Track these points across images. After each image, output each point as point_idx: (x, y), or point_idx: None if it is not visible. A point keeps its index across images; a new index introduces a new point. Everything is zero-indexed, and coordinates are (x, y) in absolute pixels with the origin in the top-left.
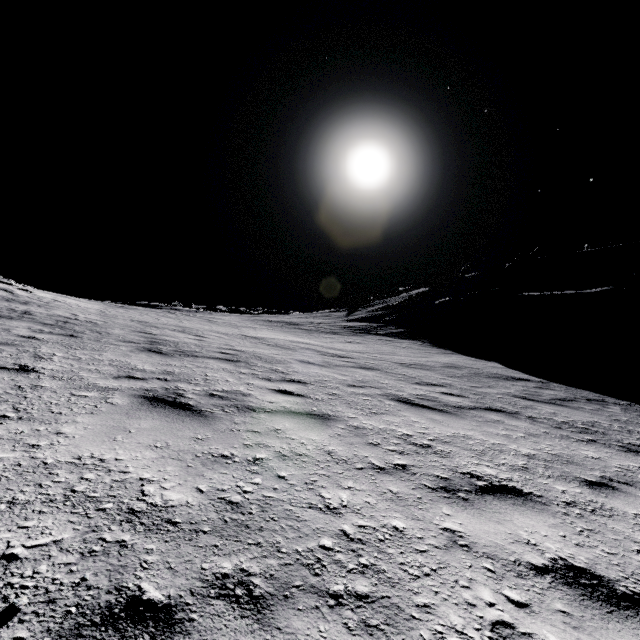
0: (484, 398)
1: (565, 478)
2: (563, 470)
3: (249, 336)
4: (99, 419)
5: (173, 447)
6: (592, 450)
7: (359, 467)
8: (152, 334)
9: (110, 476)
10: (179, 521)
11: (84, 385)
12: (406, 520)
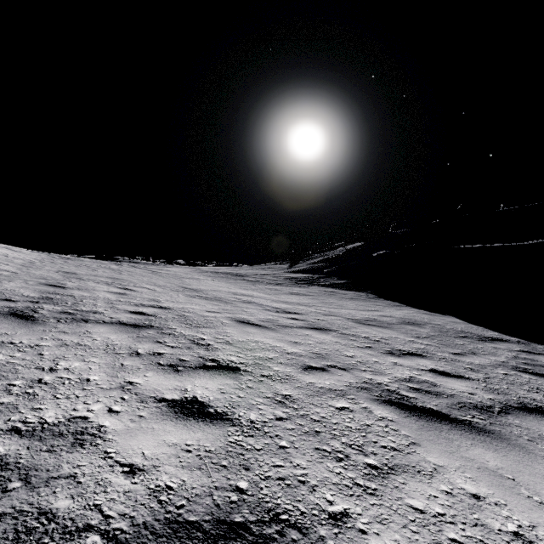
0: (490, 378)
1: None
2: None
3: (189, 288)
4: None
5: None
6: None
7: None
8: (61, 287)
9: None
10: None
11: None
12: None
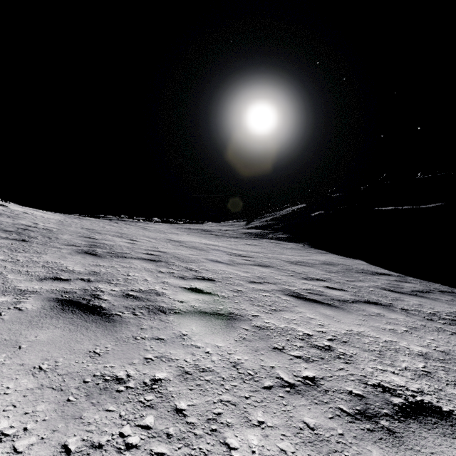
0: (360, 291)
1: None
2: None
3: (172, 240)
4: None
5: (61, 368)
6: None
7: (267, 385)
8: (94, 239)
9: None
10: None
11: (3, 288)
12: None
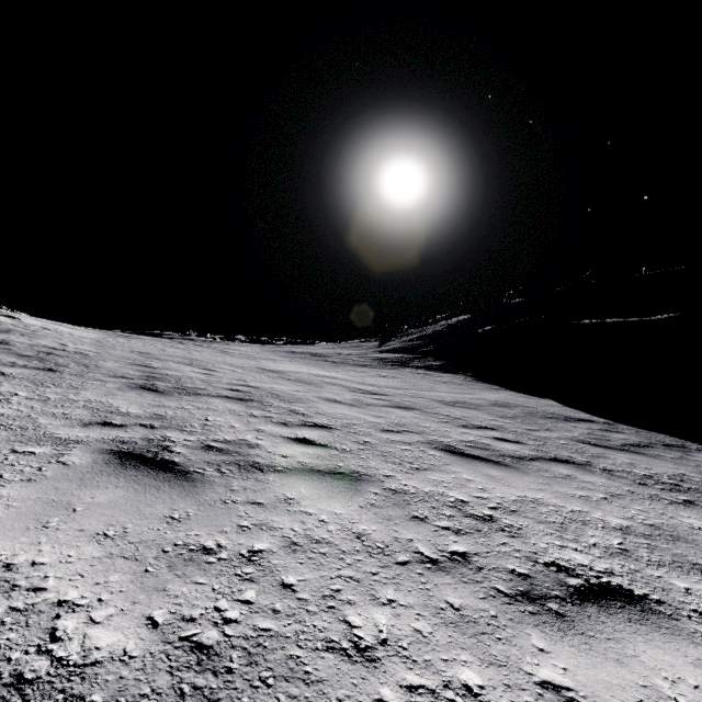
0: (545, 445)
1: (680, 566)
2: (672, 552)
3: (267, 369)
4: (35, 490)
5: (132, 536)
6: (695, 517)
7: (402, 560)
8: (152, 367)
9: (9, 600)
10: (97, 701)
11: (36, 436)
12: (481, 668)
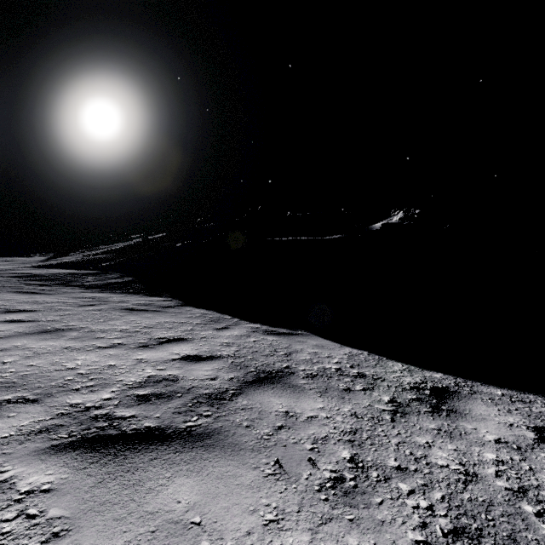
0: None
1: None
2: None
3: None
4: None
5: None
6: None
7: None
8: None
9: None
10: None
11: None
12: None
